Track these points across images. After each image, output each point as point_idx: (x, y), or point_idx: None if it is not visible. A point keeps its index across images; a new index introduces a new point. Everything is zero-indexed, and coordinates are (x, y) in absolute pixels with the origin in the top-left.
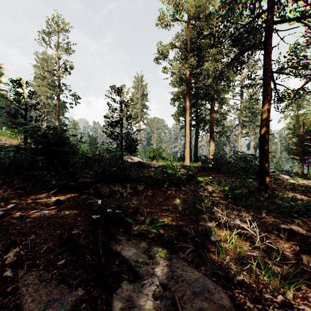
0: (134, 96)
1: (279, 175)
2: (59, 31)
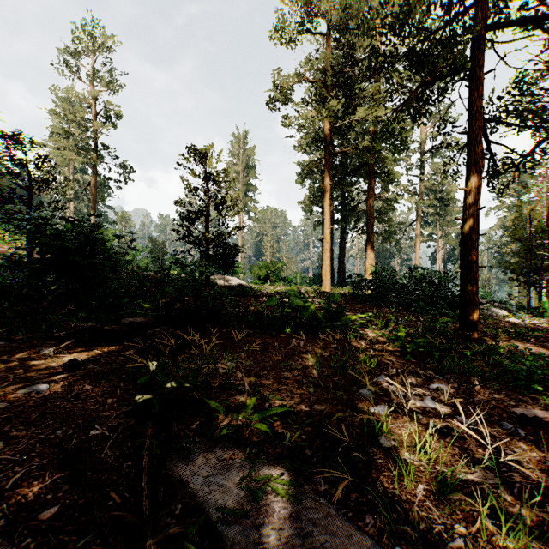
0: (231, 169)
1: (490, 309)
2: (95, 50)
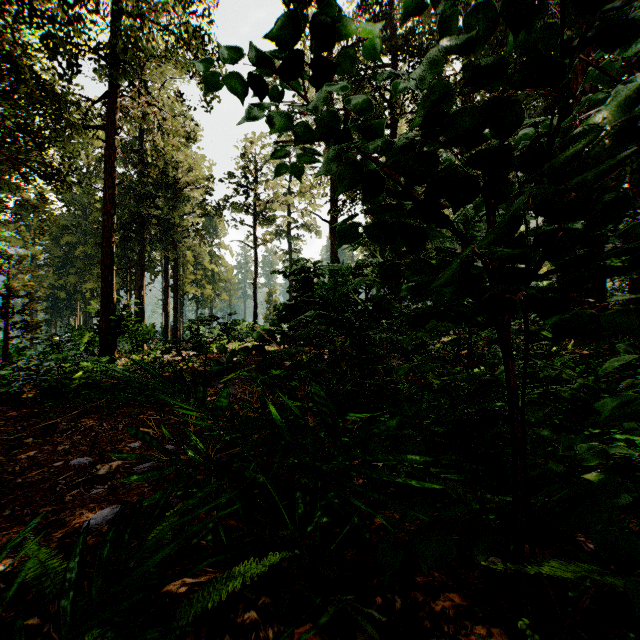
0: None
1: None
2: None
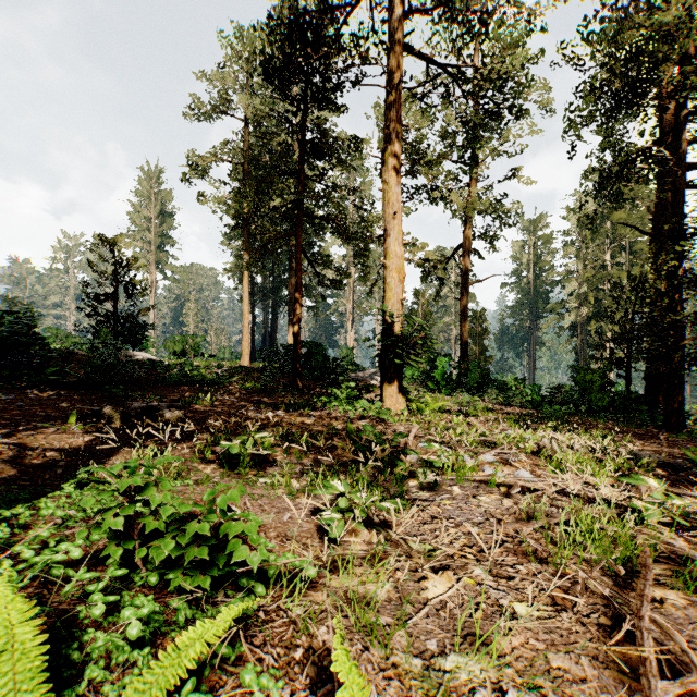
0: (139, 215)
1: (371, 376)
2: None
